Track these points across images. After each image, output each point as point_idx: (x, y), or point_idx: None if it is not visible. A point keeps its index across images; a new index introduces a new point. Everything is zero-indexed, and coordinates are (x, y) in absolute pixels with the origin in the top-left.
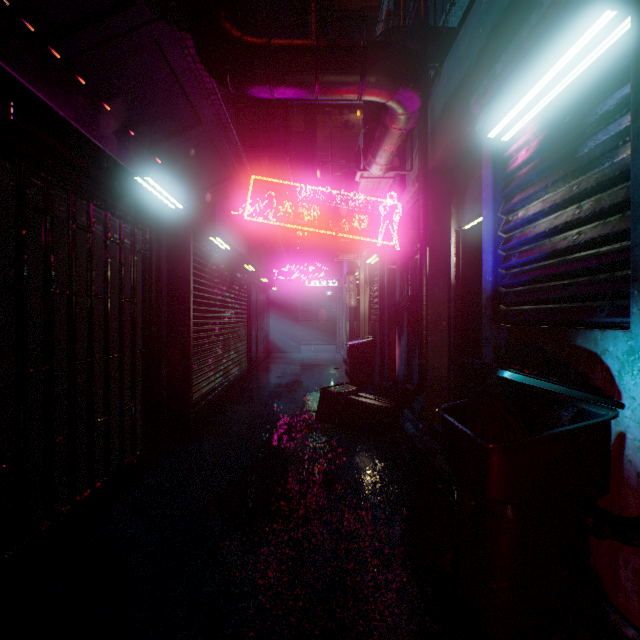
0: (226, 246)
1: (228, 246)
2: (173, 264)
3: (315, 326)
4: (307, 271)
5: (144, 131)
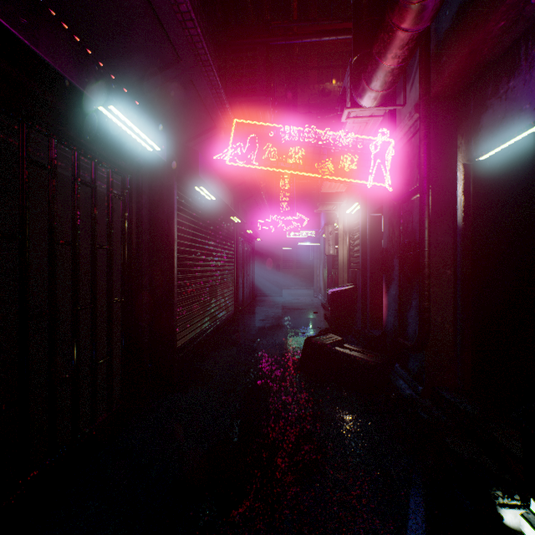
0: (211, 196)
1: (213, 196)
2: (157, 213)
3: (294, 273)
4: (289, 221)
5: (120, 69)
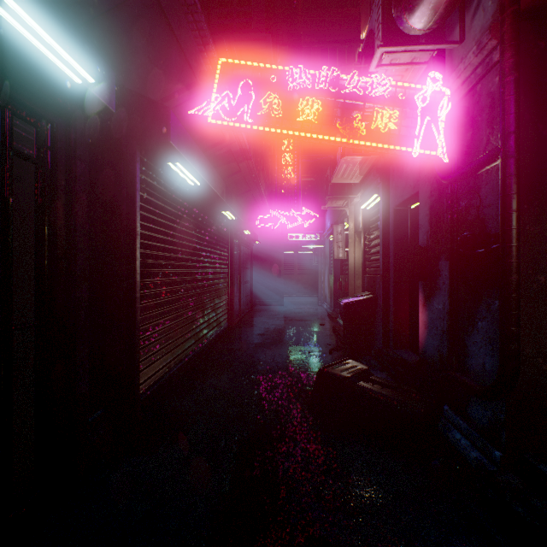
0: (193, 179)
1: (196, 179)
2: (111, 195)
3: (296, 279)
4: (293, 217)
5: None
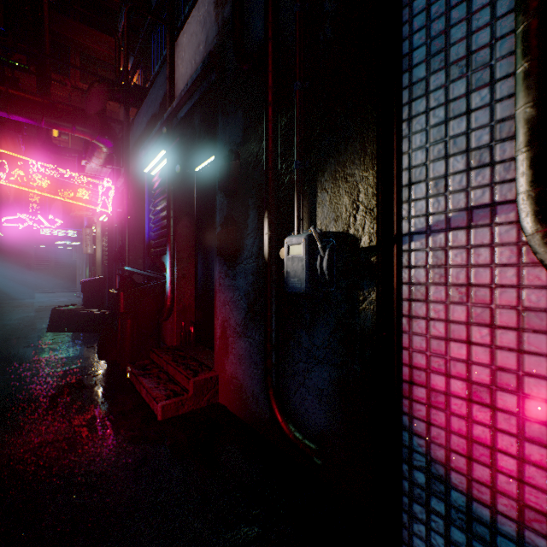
0: None
1: None
2: None
3: (53, 274)
4: (41, 221)
5: None
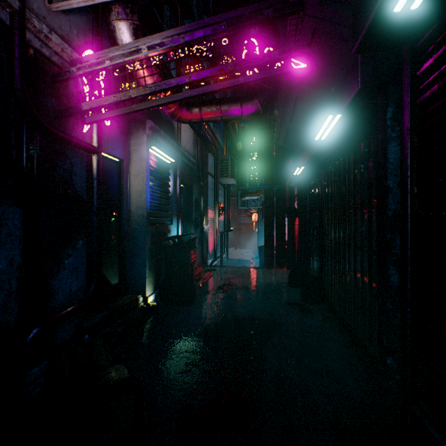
0: None
1: None
2: None
3: None
4: None
5: None
